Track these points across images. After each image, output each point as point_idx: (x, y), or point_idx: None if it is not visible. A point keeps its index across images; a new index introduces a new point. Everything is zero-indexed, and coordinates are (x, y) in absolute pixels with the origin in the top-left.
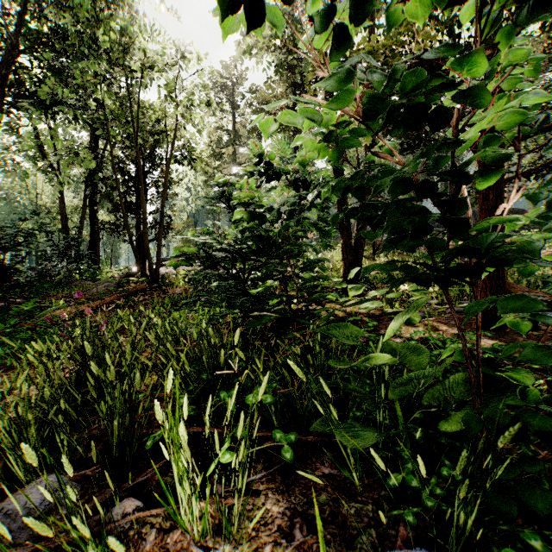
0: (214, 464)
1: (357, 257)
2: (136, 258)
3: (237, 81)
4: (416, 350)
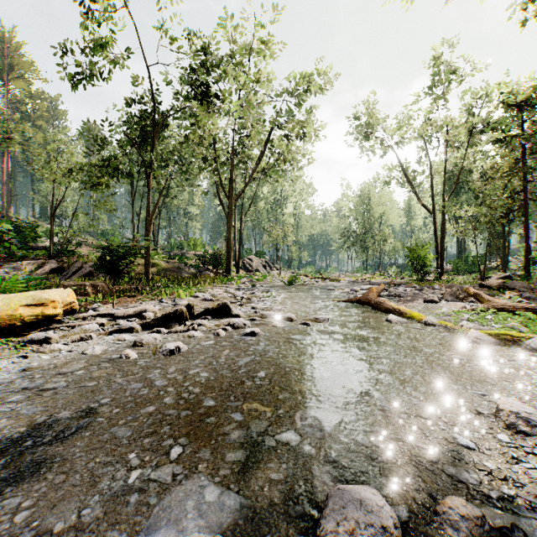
0: None
1: None
2: None
3: None
4: None
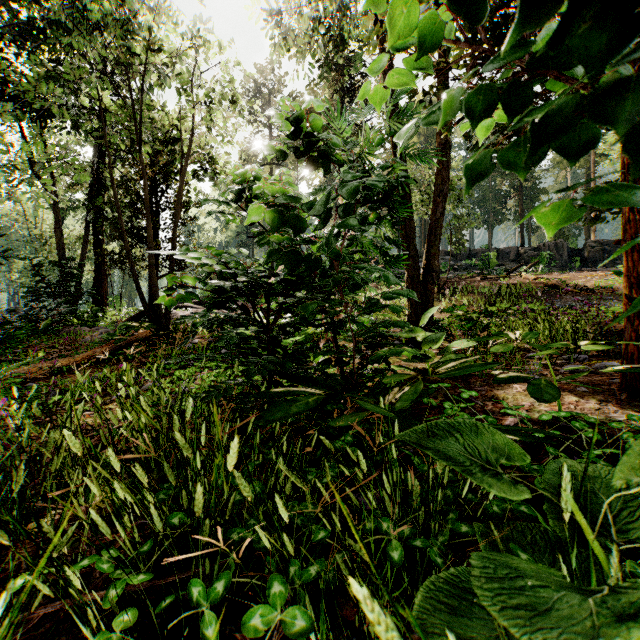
0: None
1: (427, 295)
2: (141, 297)
3: (274, 88)
4: None
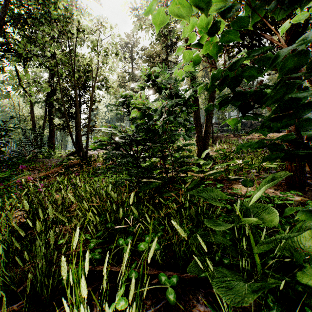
0: (111, 308)
1: (205, 144)
2: (74, 145)
3: (134, 44)
4: (265, 209)
